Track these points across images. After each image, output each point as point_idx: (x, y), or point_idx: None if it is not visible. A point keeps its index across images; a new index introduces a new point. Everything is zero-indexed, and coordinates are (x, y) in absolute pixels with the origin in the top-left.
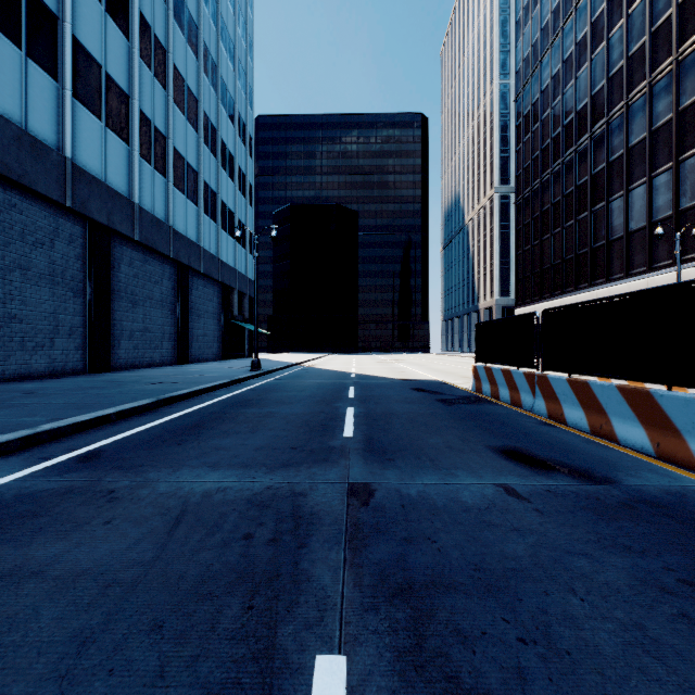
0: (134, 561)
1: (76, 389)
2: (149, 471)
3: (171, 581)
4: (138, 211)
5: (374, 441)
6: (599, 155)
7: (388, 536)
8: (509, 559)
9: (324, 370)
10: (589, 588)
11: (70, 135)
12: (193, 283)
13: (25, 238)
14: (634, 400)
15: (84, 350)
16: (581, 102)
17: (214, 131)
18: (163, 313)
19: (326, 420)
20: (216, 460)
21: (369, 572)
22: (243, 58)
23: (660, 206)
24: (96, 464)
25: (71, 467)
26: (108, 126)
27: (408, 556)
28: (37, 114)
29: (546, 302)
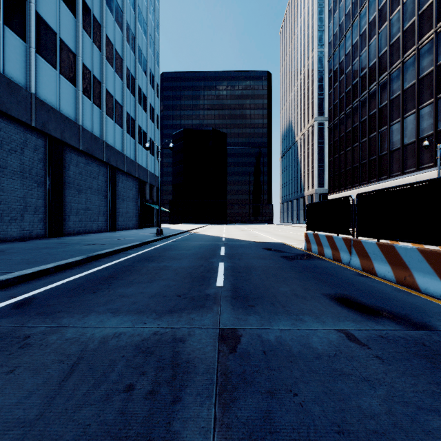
0: (16, 421)
1: (34, 249)
2: (63, 317)
3: None
4: (82, 130)
5: (238, 289)
6: (384, 95)
7: (254, 388)
8: (368, 418)
9: (204, 235)
10: None
11: (34, 78)
12: (119, 179)
13: (3, 147)
14: (433, 259)
15: (44, 222)
16: (372, 61)
17: (133, 80)
18: (99, 198)
19: (204, 272)
20: (118, 307)
21: (238, 436)
22: (153, 33)
23: (425, 128)
24: (25, 310)
25: (4, 313)
26: (61, 73)
27: (274, 413)
28: (11, 63)
29: (349, 191)
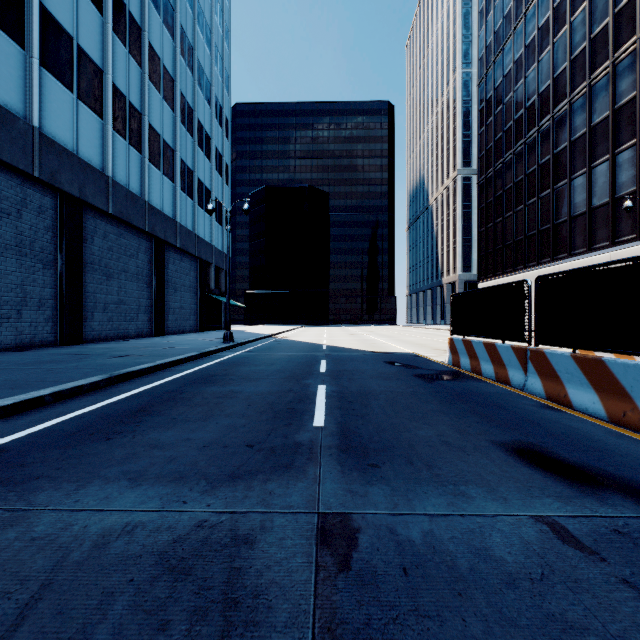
0: None
1: (32, 363)
2: (42, 489)
3: None
4: (112, 184)
5: (350, 433)
6: (562, 135)
7: None
8: None
9: (296, 342)
10: None
11: (37, 104)
12: (170, 258)
13: None
14: None
15: (54, 322)
16: (543, 84)
17: (191, 112)
18: (139, 286)
19: (293, 402)
20: (143, 468)
21: None
22: (220, 43)
23: (624, 182)
24: None
25: None
26: (80, 98)
27: None
28: (1, 81)
29: (509, 276)
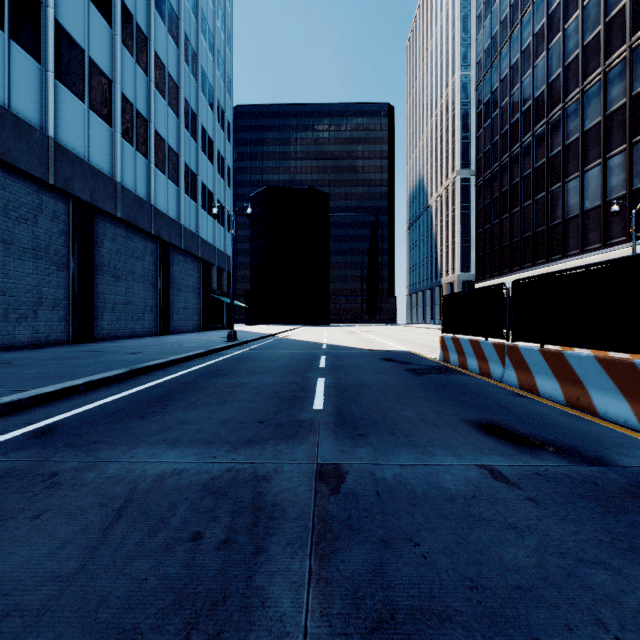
0: (50, 575)
1: (54, 359)
2: (102, 449)
3: (88, 607)
4: (120, 189)
5: (344, 414)
6: (556, 139)
7: (362, 537)
8: (512, 571)
9: (297, 341)
10: (621, 618)
11: (53, 115)
12: (174, 259)
13: (8, 213)
14: (616, 371)
15: (67, 321)
16: (538, 90)
17: (194, 117)
18: (145, 287)
19: (296, 391)
20: (177, 436)
21: (340, 593)
22: (222, 49)
23: (614, 186)
24: (48, 440)
25: (20, 444)
26: (90, 108)
27: (388, 566)
28: (20, 94)
29: (505, 277)
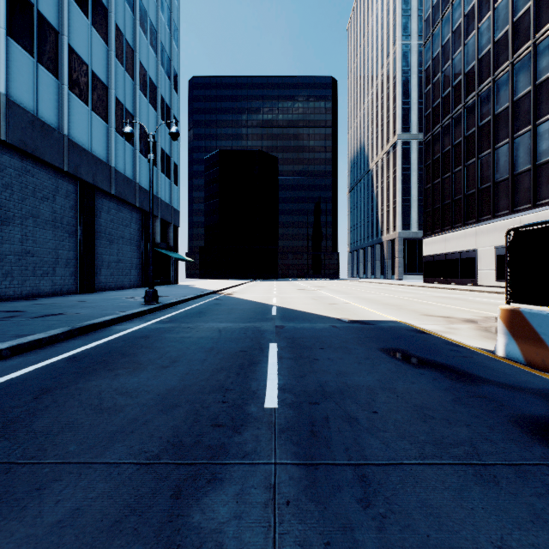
0: None
1: None
2: None
3: None
4: (5, 103)
5: None
6: (524, 80)
7: None
8: None
9: (239, 301)
10: None
11: None
12: (103, 206)
13: None
14: None
15: None
16: (500, 31)
17: (131, 52)
18: (56, 235)
19: None
20: None
21: None
22: None
23: None
24: None
25: None
26: None
27: None
28: None
29: (459, 231)
